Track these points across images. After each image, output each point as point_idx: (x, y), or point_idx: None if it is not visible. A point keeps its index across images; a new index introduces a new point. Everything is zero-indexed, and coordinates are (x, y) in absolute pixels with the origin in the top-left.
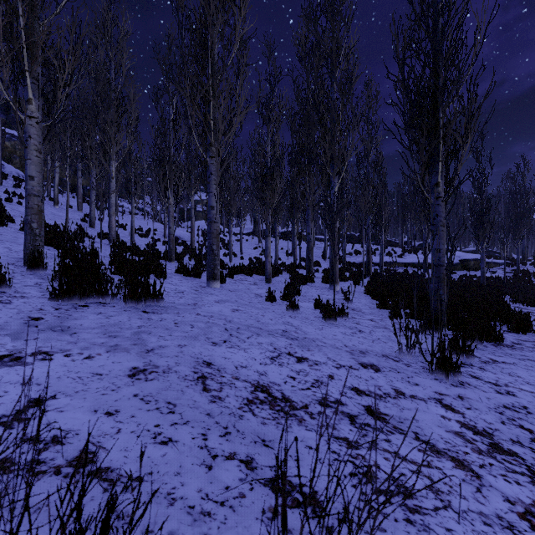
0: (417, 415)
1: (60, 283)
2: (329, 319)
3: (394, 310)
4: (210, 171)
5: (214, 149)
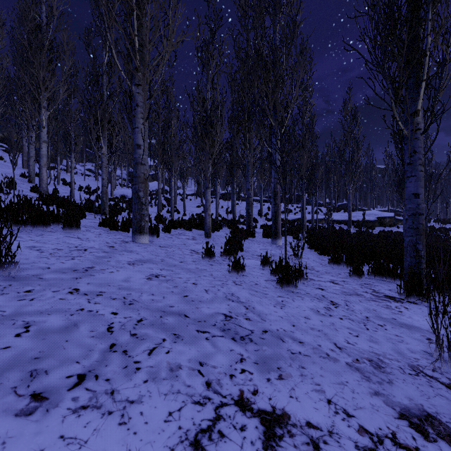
0: None
1: None
2: (287, 285)
3: (355, 268)
4: (135, 102)
5: (140, 75)
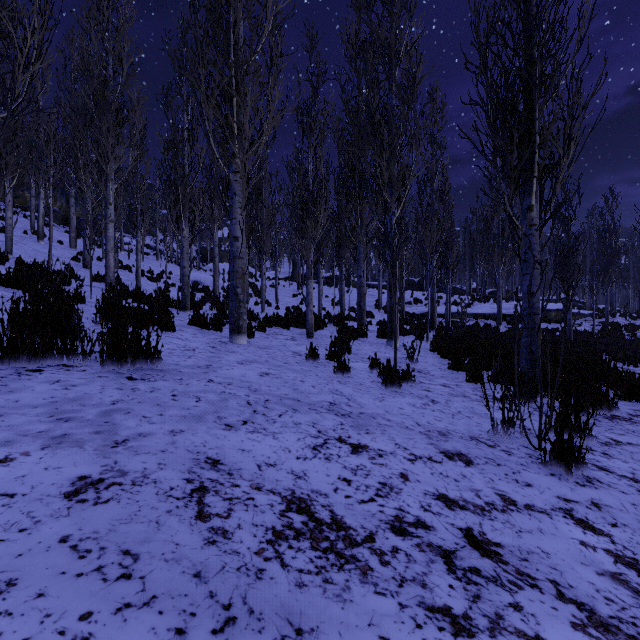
0: (544, 542)
1: None
2: (391, 385)
3: (472, 372)
4: (233, 191)
5: (238, 161)
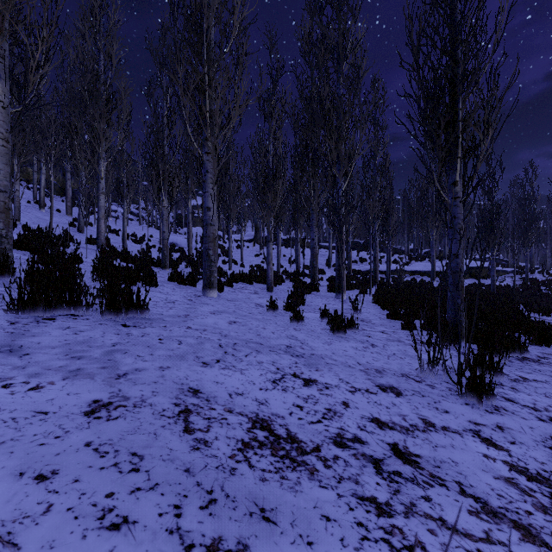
0: (455, 454)
1: (20, 292)
2: (338, 332)
3: (407, 321)
4: (206, 169)
5: (210, 144)
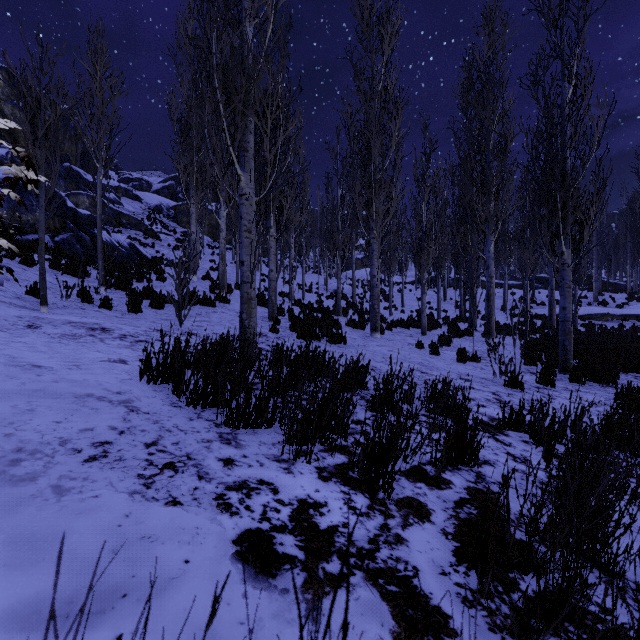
0: (473, 393)
1: (301, 331)
2: (461, 361)
3: (529, 359)
4: (372, 249)
5: (375, 231)
